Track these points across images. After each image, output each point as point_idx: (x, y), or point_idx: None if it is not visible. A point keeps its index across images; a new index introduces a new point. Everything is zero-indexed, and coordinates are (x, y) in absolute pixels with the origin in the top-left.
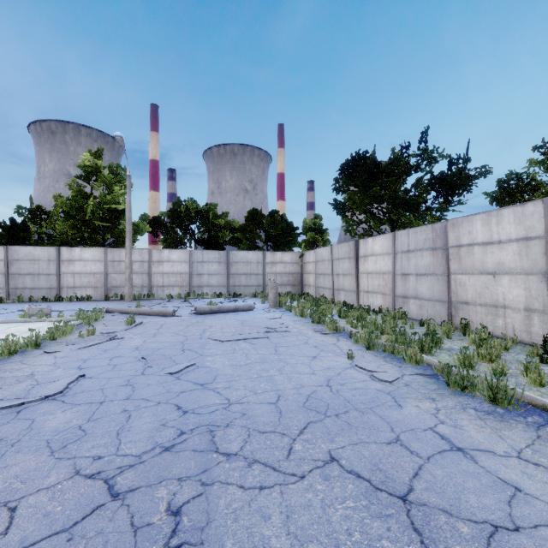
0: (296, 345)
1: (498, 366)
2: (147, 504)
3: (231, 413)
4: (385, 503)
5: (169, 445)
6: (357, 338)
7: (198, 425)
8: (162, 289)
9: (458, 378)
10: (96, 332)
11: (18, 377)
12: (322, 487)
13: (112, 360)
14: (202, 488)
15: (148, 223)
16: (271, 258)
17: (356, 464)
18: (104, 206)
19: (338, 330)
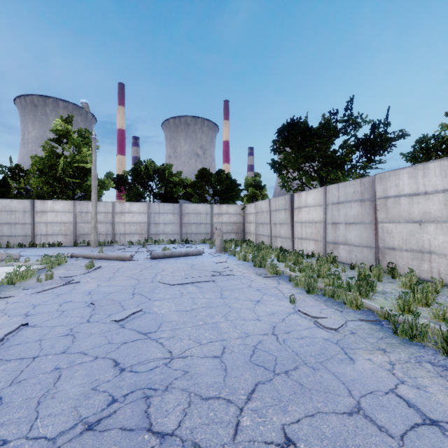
0: (240, 288)
1: (439, 312)
2: None
3: (172, 370)
4: None
5: (94, 421)
6: (297, 282)
7: (133, 388)
8: (124, 237)
9: (406, 327)
10: (56, 276)
11: None
12: None
13: (62, 305)
14: None
15: (113, 180)
16: (218, 209)
17: None
18: (74, 165)
19: (278, 274)
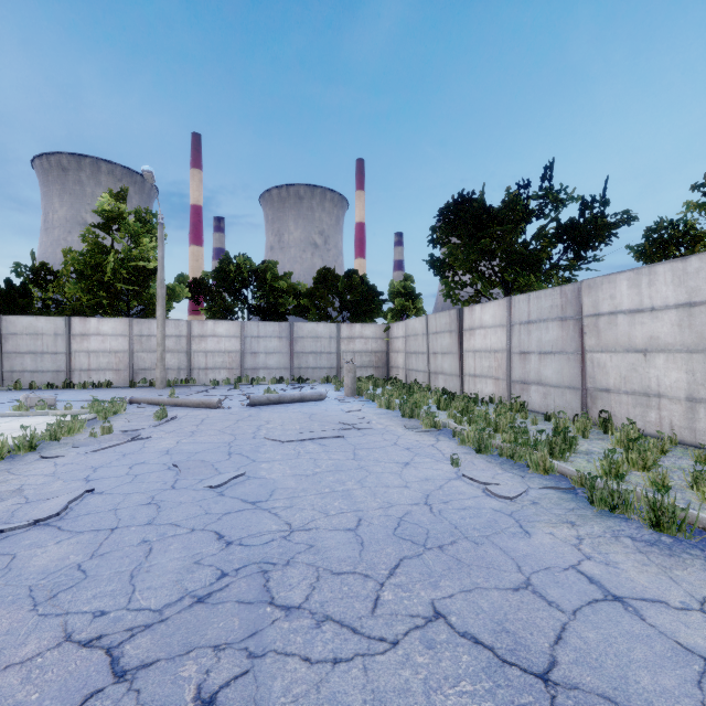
0: (382, 447)
1: (657, 477)
2: (167, 689)
3: (293, 544)
4: (518, 686)
5: (203, 594)
6: (463, 438)
7: (246, 562)
8: (205, 373)
9: (605, 494)
10: (114, 430)
11: (0, 492)
12: (424, 660)
13: (133, 468)
14: (249, 662)
15: (187, 286)
16: (348, 331)
17: (472, 622)
18: (129, 264)
19: (437, 427)
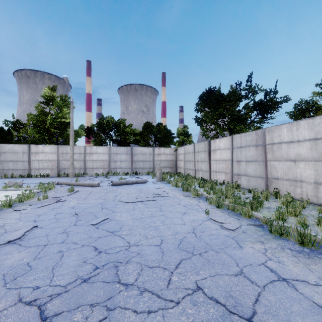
0: (173, 205)
1: (301, 219)
2: None
3: (130, 252)
4: None
5: (86, 278)
6: (211, 201)
7: (107, 262)
8: (92, 170)
9: (277, 228)
10: (49, 197)
11: None
12: (192, 311)
13: (56, 215)
14: (107, 313)
15: (84, 130)
16: (158, 151)
17: (215, 292)
18: (57, 120)
19: (199, 196)
